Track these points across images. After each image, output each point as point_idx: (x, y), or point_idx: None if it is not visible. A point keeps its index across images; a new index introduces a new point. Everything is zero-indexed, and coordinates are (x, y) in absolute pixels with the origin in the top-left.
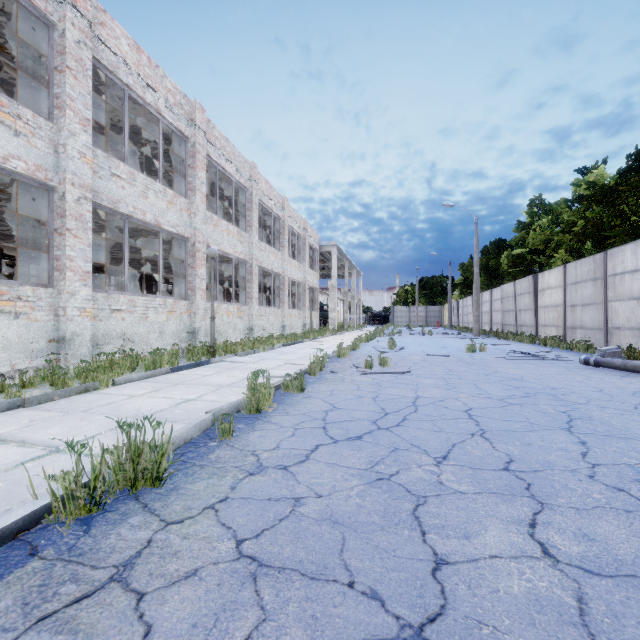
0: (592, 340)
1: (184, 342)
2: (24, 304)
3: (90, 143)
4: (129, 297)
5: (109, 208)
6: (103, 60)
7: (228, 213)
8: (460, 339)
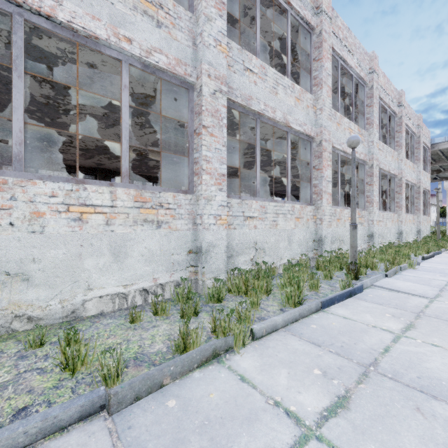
0: None
1: (310, 251)
2: (165, 212)
3: (225, 30)
4: (260, 203)
5: (242, 107)
6: None
7: None
8: None
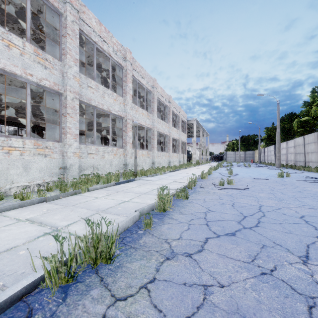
0: None
1: (121, 169)
2: (48, 150)
3: (78, 71)
4: (96, 147)
5: (87, 103)
6: (84, 30)
7: (142, 105)
8: (269, 169)
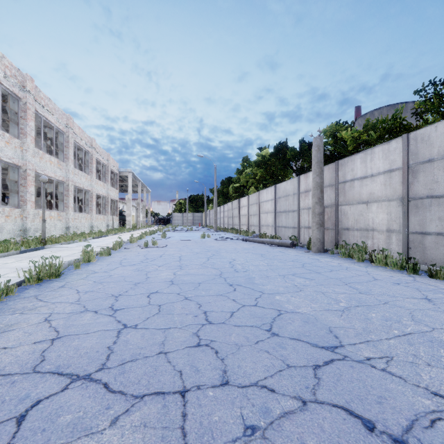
0: (256, 231)
1: (18, 237)
2: None
3: None
4: None
5: None
6: None
7: (45, 144)
8: (205, 232)
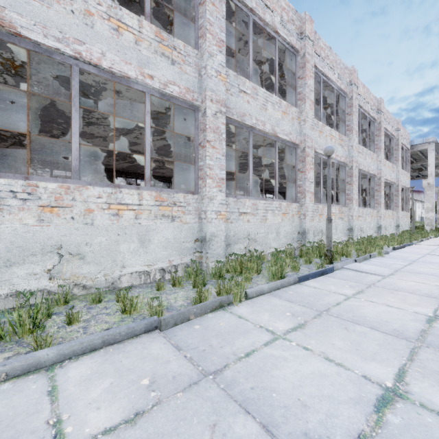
0: None
1: (295, 242)
2: (178, 209)
3: (224, 62)
4: (252, 201)
5: (237, 122)
6: None
7: None
8: None
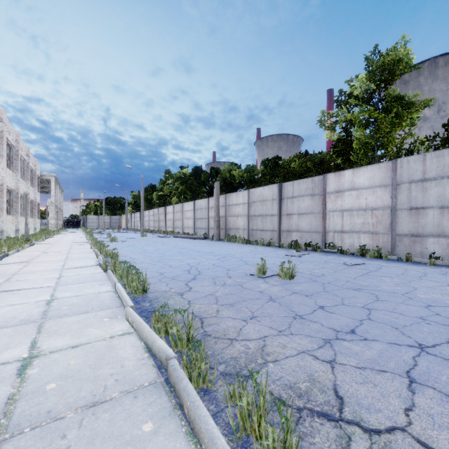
0: (180, 231)
1: None
2: None
3: None
4: None
5: None
6: None
7: None
8: (136, 234)
